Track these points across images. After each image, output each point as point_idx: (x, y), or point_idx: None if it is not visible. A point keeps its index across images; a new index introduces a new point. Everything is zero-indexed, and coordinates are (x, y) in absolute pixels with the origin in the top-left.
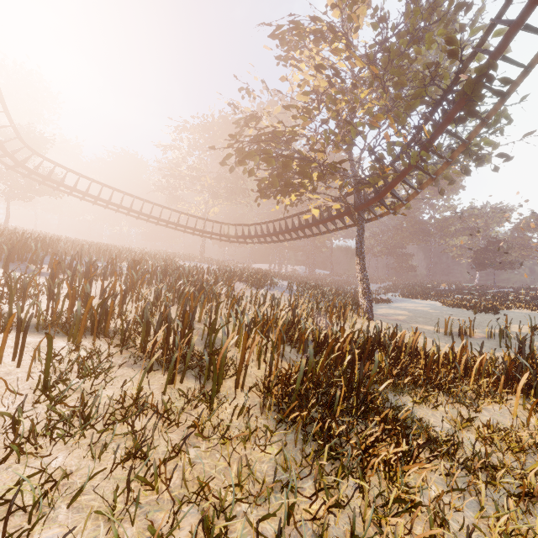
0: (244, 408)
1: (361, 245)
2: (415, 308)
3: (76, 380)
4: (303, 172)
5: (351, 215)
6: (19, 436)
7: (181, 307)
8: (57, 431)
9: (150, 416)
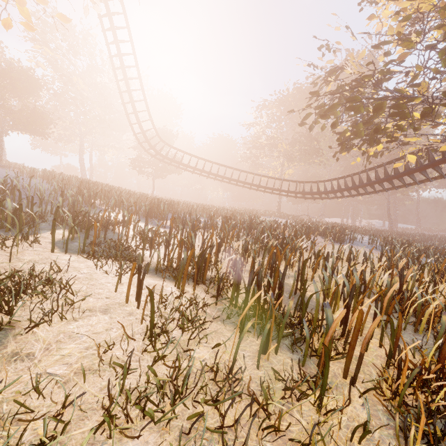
0: (367, 424)
1: None
2: None
3: (178, 330)
4: (398, 113)
5: None
6: (118, 403)
7: (267, 260)
8: (154, 397)
9: (243, 400)
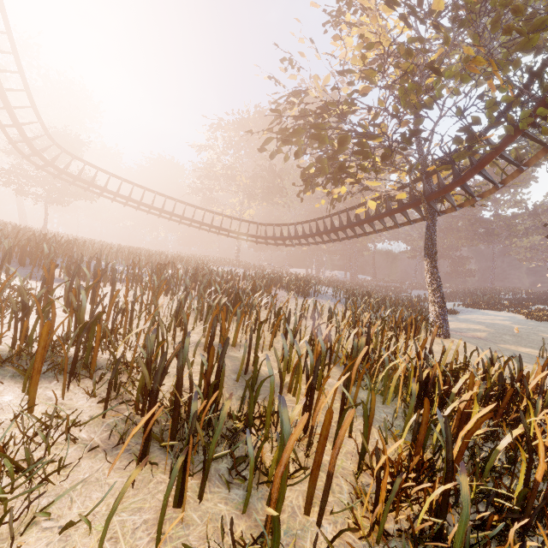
0: None
1: (433, 243)
2: (492, 322)
3: None
4: (362, 152)
5: (418, 207)
6: None
7: (209, 327)
8: None
9: None
